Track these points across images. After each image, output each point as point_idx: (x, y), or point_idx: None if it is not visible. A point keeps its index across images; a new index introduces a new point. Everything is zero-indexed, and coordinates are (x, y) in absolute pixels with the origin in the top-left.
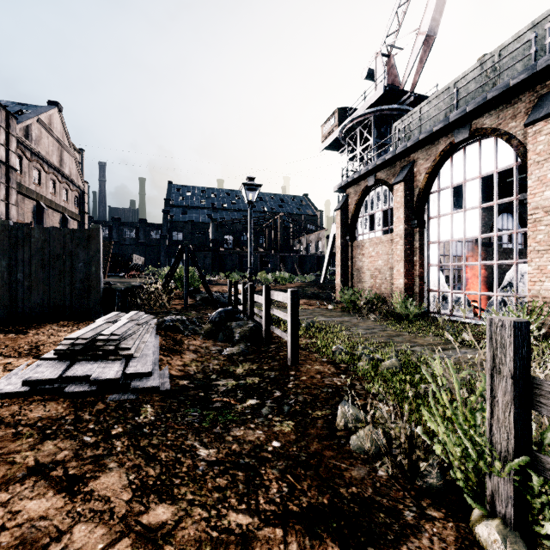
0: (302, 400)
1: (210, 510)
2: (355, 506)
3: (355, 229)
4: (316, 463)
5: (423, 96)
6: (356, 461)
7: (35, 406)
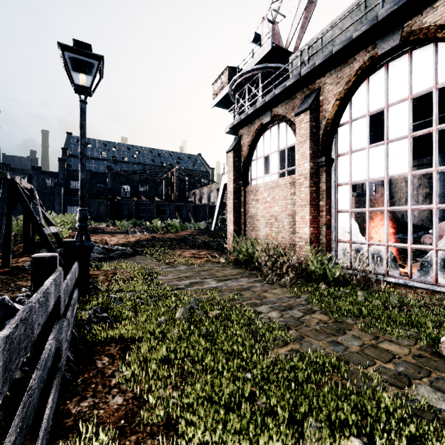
0: None
1: None
2: None
3: (248, 173)
4: None
5: None
6: None
7: None
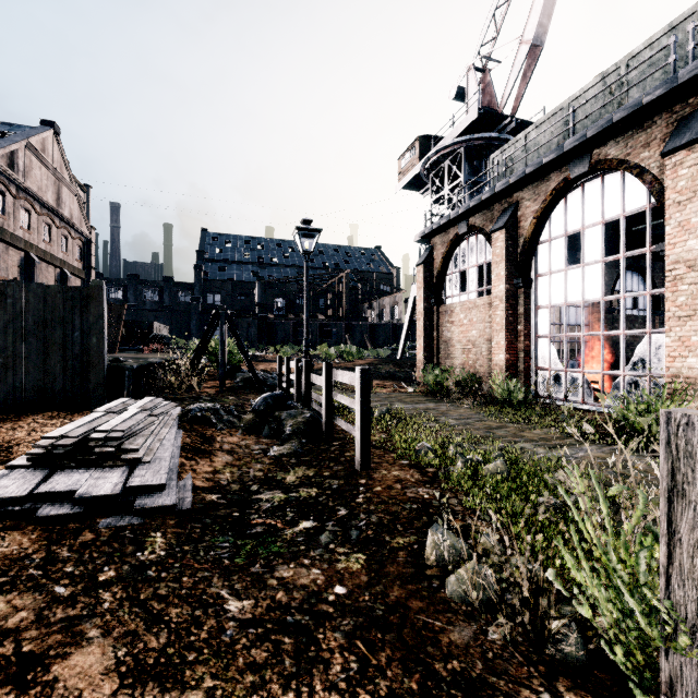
0: (377, 522)
1: None
2: (459, 694)
3: (442, 289)
4: (399, 621)
5: (527, 122)
6: (455, 617)
7: None
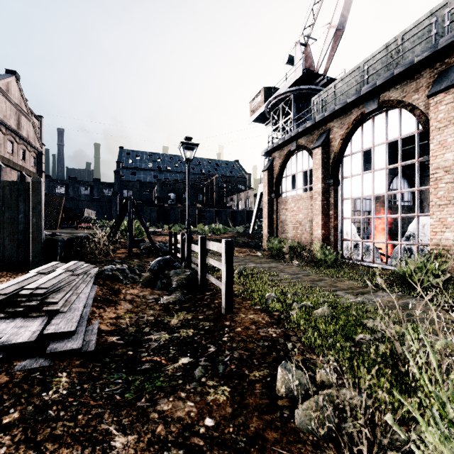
0: (238, 357)
1: None
2: None
3: (279, 187)
4: (258, 453)
5: (333, 79)
6: (305, 448)
7: None
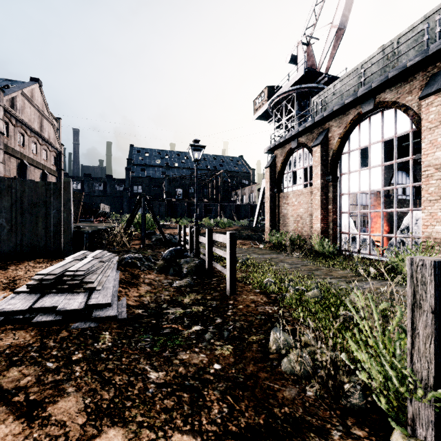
0: (240, 326)
1: (157, 432)
2: (288, 426)
3: (281, 183)
4: (252, 384)
5: (335, 77)
6: (287, 382)
7: (6, 335)
